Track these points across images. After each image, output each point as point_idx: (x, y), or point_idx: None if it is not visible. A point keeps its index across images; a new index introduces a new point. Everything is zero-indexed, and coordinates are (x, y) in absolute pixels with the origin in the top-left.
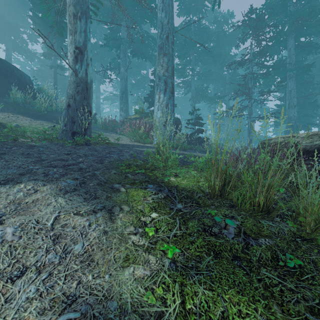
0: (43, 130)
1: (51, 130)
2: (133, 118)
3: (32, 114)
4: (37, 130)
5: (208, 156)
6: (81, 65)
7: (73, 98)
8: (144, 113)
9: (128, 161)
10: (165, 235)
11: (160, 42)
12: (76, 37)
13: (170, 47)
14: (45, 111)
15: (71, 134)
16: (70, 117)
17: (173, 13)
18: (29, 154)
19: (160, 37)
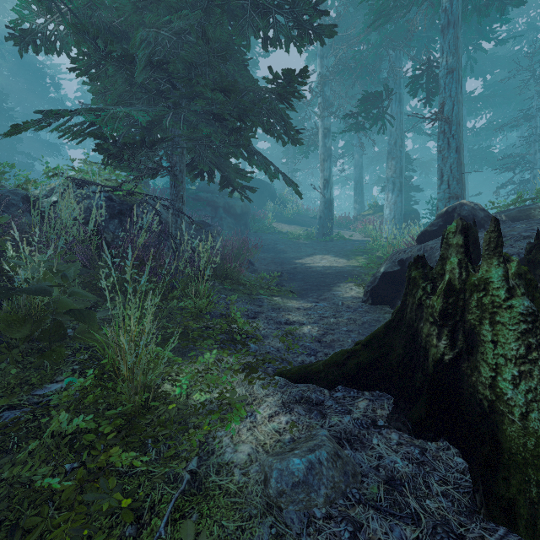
0: (304, 233)
1: (305, 232)
2: (366, 214)
3: (285, 221)
4: (298, 233)
5: (388, 241)
6: (327, 190)
7: (323, 212)
8: (378, 207)
9: (356, 247)
10: (363, 261)
11: (388, 148)
12: (324, 173)
13: (398, 150)
14: (291, 217)
15: (322, 235)
16: (321, 224)
17: (402, 119)
18: (308, 246)
19: (388, 144)
